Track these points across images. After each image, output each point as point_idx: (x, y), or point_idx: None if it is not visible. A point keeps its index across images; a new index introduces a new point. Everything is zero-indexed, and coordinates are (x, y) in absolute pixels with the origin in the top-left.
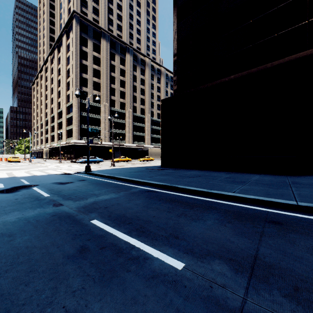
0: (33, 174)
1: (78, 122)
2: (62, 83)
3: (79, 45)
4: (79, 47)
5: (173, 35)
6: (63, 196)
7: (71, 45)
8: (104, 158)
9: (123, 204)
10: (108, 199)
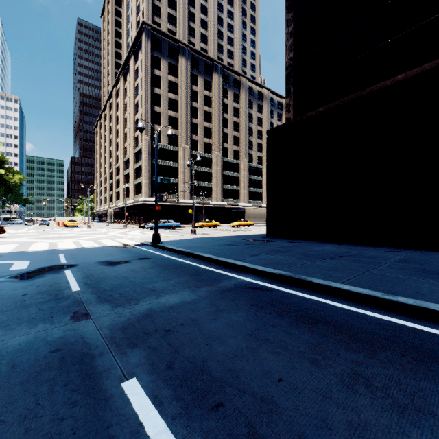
0: (82, 246)
1: (149, 174)
2: (129, 122)
3: (150, 67)
4: (150, 70)
5: (286, 27)
6: (99, 293)
7: (140, 69)
8: (183, 222)
9: (204, 322)
10: (176, 306)
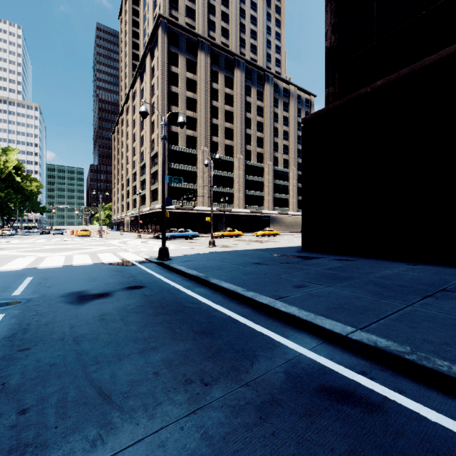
0: (70, 263)
1: None
2: (145, 125)
3: (167, 64)
4: (167, 67)
5: None
6: None
7: (156, 67)
8: (203, 231)
9: None
10: None
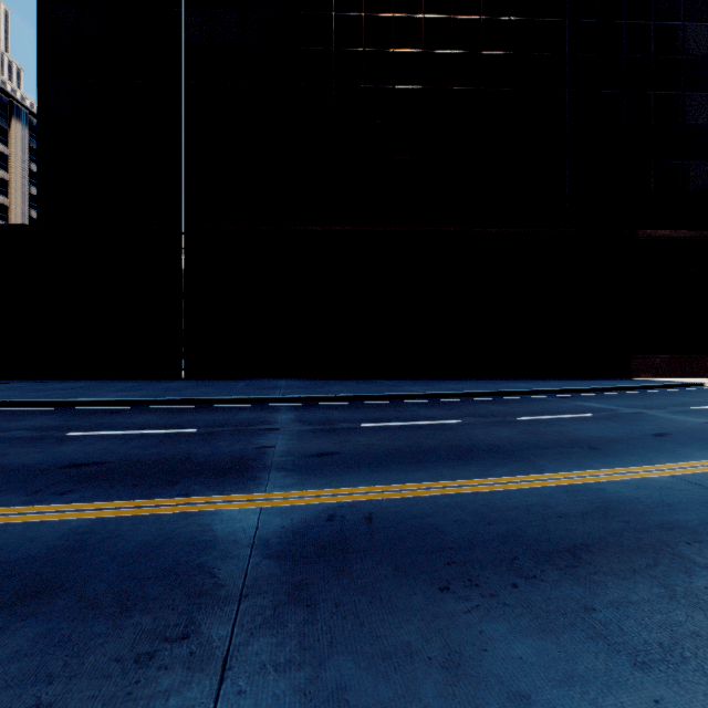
0: None
1: None
2: None
3: None
4: None
5: (38, 87)
6: None
7: None
8: None
9: None
10: None
